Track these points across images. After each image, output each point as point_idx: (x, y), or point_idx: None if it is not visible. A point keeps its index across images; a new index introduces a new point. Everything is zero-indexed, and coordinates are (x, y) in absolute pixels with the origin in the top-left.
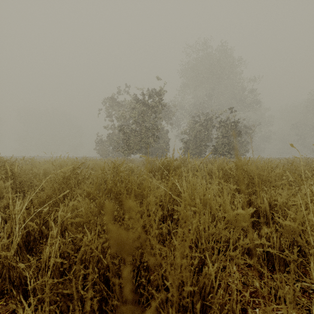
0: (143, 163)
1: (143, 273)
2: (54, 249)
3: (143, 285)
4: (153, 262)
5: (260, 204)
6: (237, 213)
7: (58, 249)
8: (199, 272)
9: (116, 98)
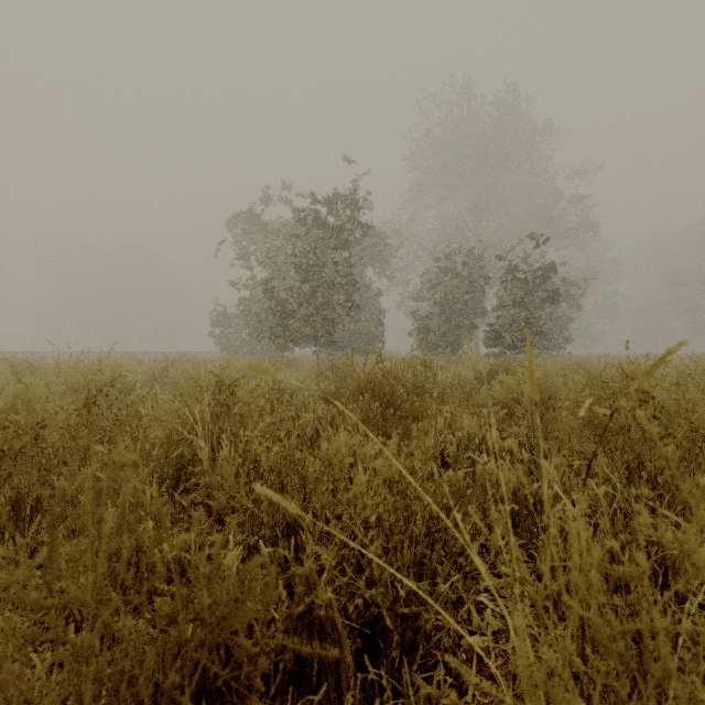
0: (319, 370)
1: None
2: None
3: None
4: None
5: None
6: None
7: None
8: None
9: (257, 214)
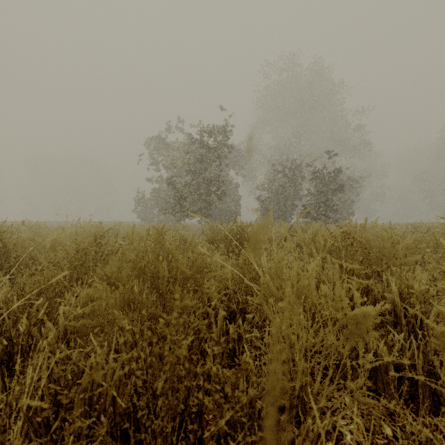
0: (202, 231)
1: (190, 425)
2: (30, 380)
3: (193, 444)
4: (209, 407)
5: (385, 293)
6: (359, 313)
7: (45, 375)
8: (290, 410)
9: (163, 138)
